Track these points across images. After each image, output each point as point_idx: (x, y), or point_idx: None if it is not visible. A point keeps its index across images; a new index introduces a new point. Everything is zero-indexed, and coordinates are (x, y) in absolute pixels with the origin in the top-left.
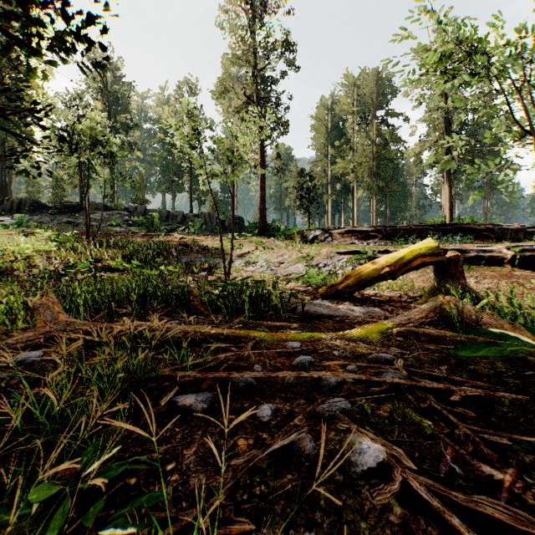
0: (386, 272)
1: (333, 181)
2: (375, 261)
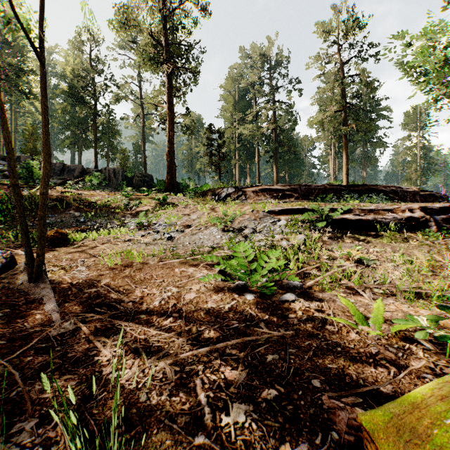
0: None
1: (240, 148)
2: None
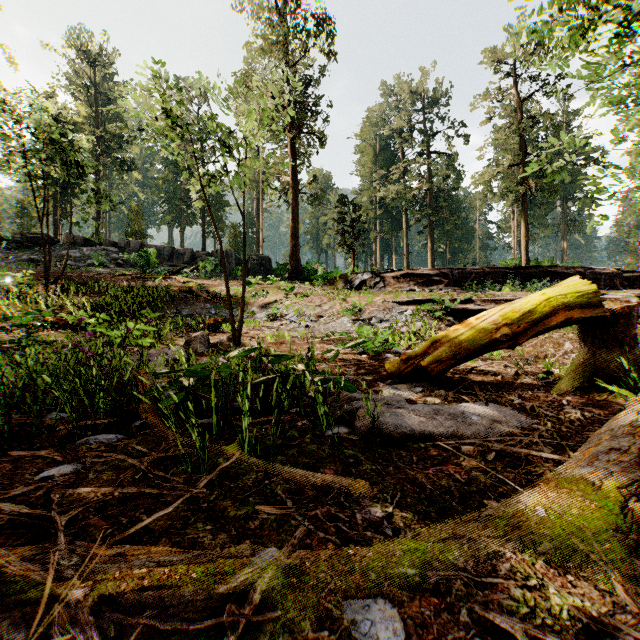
0: (504, 336)
1: (383, 215)
2: (482, 316)
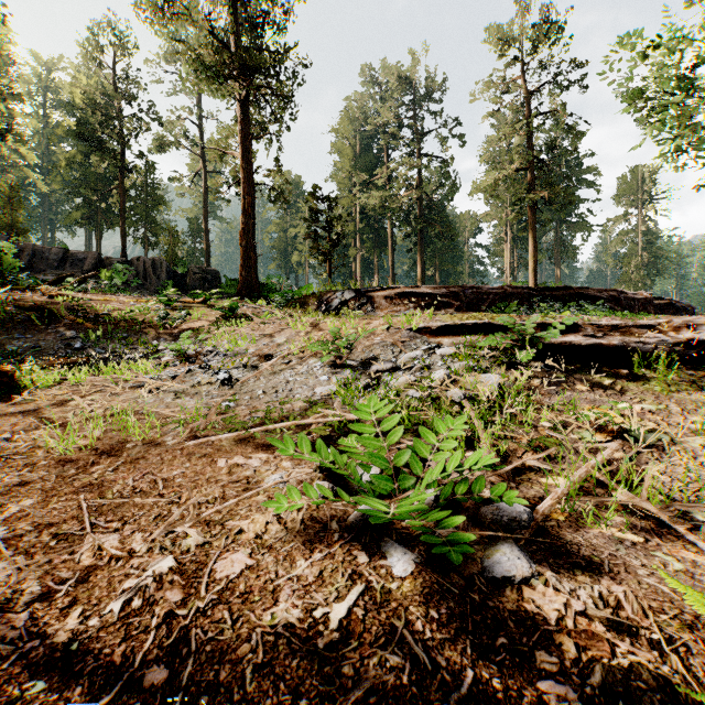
0: None
1: (364, 229)
2: None
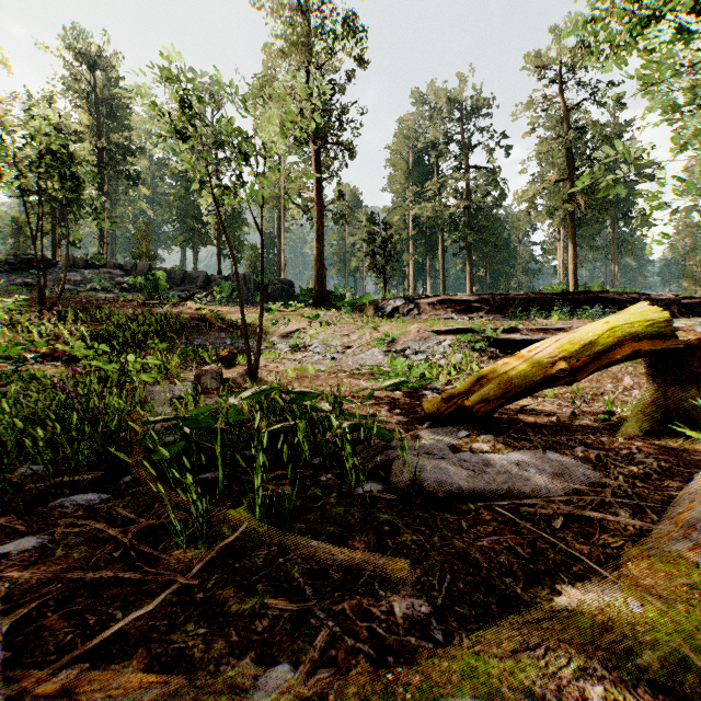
0: (561, 372)
1: (416, 235)
2: (535, 348)
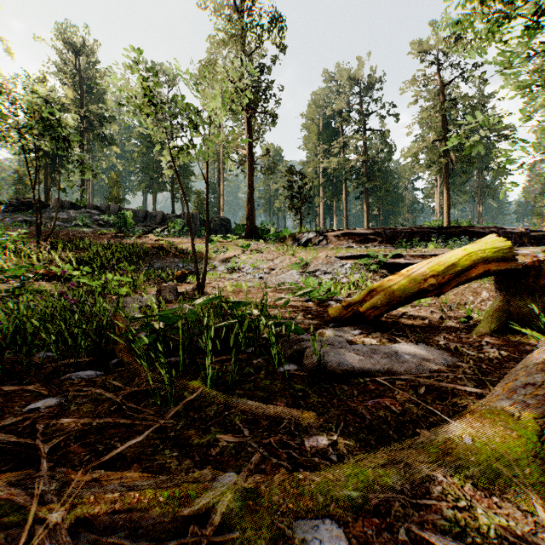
0: (431, 286)
1: (325, 183)
2: (412, 268)
